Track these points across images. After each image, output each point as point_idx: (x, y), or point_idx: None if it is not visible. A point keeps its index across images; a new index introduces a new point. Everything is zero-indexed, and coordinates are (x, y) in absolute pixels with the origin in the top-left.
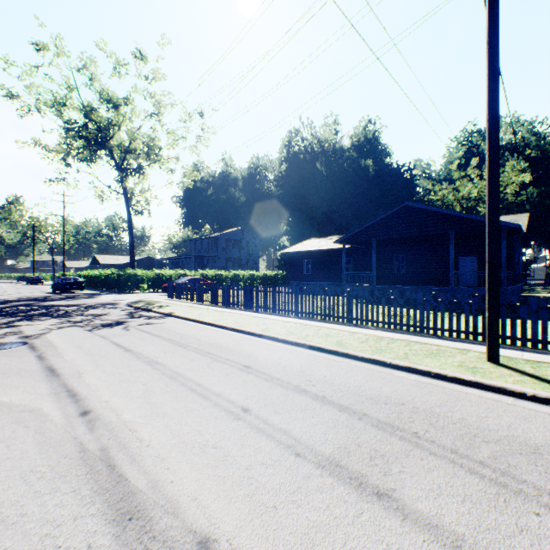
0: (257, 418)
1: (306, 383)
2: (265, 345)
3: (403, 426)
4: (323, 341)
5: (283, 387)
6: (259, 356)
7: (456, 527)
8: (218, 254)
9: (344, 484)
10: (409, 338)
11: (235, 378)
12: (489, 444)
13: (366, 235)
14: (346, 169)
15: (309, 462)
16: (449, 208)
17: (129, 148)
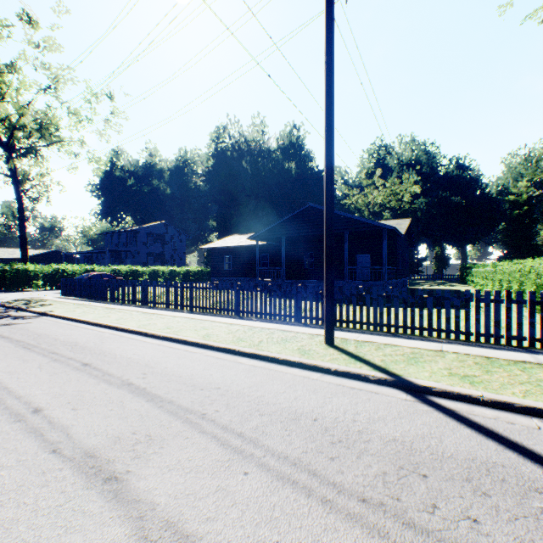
0: (42, 418)
1: (137, 376)
2: (130, 341)
3: (198, 409)
4: (192, 334)
5: (107, 382)
6: (112, 352)
7: (158, 498)
8: (138, 249)
9: (78, 474)
10: (279, 327)
11: (58, 378)
12: (263, 416)
13: (277, 232)
14: (271, 170)
15: (60, 457)
16: (360, 211)
17: (18, 123)
